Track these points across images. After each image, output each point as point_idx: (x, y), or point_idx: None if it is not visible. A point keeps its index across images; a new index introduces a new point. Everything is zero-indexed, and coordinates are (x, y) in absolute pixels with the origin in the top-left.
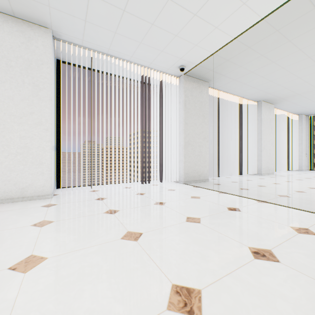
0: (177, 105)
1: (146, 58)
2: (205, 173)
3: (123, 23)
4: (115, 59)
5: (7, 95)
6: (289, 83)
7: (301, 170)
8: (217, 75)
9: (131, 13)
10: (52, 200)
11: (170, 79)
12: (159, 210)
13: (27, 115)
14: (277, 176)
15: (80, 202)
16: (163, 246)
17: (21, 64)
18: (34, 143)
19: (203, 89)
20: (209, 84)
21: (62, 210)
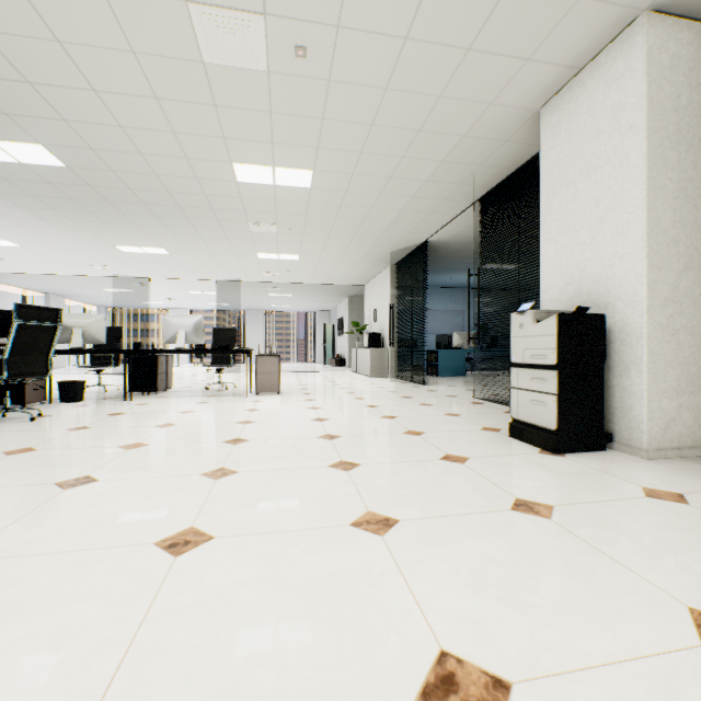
0: None
1: None
2: None
3: None
4: None
5: None
6: (73, 291)
7: None
8: None
9: None
10: None
11: None
12: None
13: None
14: (66, 368)
15: None
16: None
17: None
18: None
19: None
20: None
21: None
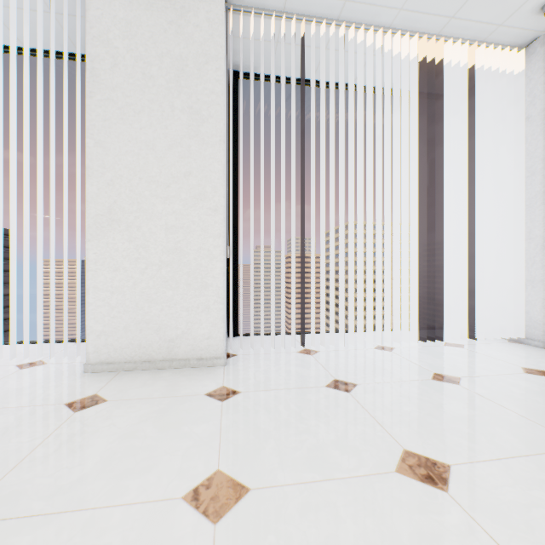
0: (514, 129)
1: (442, 1)
2: None
3: None
4: (355, 32)
5: (143, 140)
6: None
7: None
8: None
9: None
10: (226, 372)
11: (489, 65)
12: None
13: (179, 179)
14: None
15: (292, 390)
16: None
17: (169, 69)
18: (192, 242)
19: None
20: None
21: (258, 423)
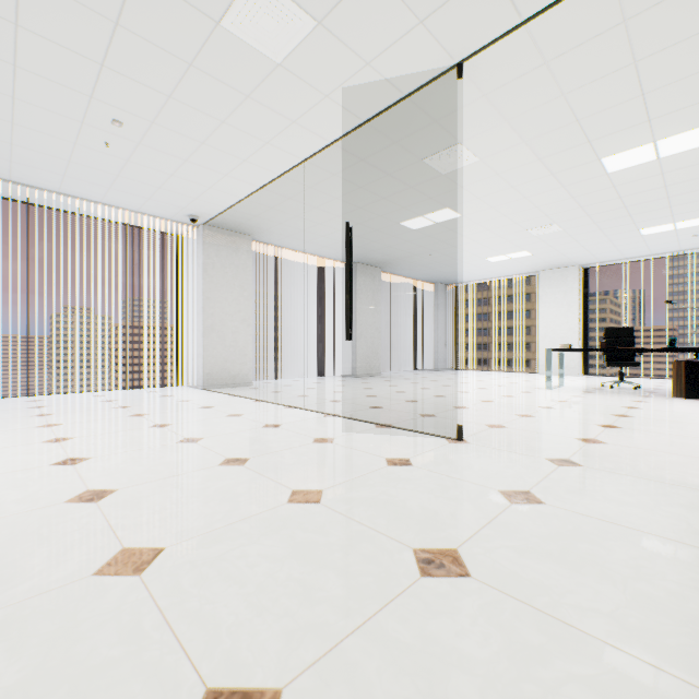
0: (197, 269)
1: (129, 202)
2: (245, 374)
3: (73, 169)
4: (76, 198)
5: None
6: (370, 246)
7: (437, 369)
8: (257, 229)
9: (81, 163)
10: None
11: (186, 228)
12: (111, 412)
13: None
14: (372, 378)
15: (2, 410)
16: (76, 428)
17: None
18: None
19: (240, 246)
20: (256, 238)
21: None
